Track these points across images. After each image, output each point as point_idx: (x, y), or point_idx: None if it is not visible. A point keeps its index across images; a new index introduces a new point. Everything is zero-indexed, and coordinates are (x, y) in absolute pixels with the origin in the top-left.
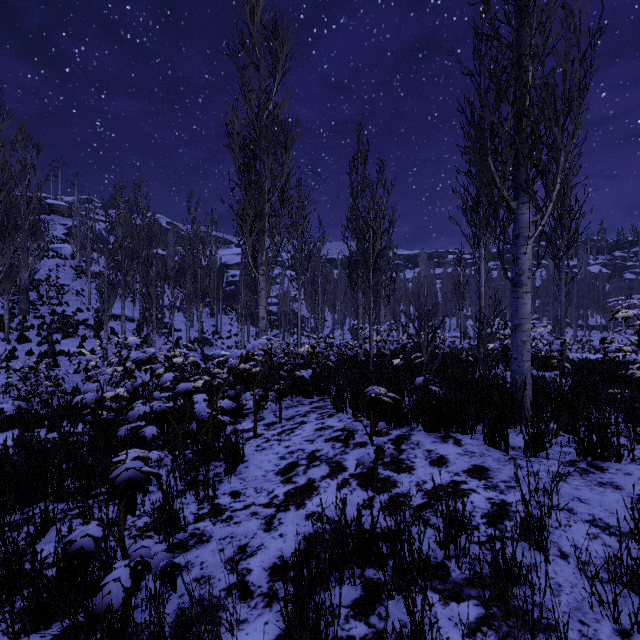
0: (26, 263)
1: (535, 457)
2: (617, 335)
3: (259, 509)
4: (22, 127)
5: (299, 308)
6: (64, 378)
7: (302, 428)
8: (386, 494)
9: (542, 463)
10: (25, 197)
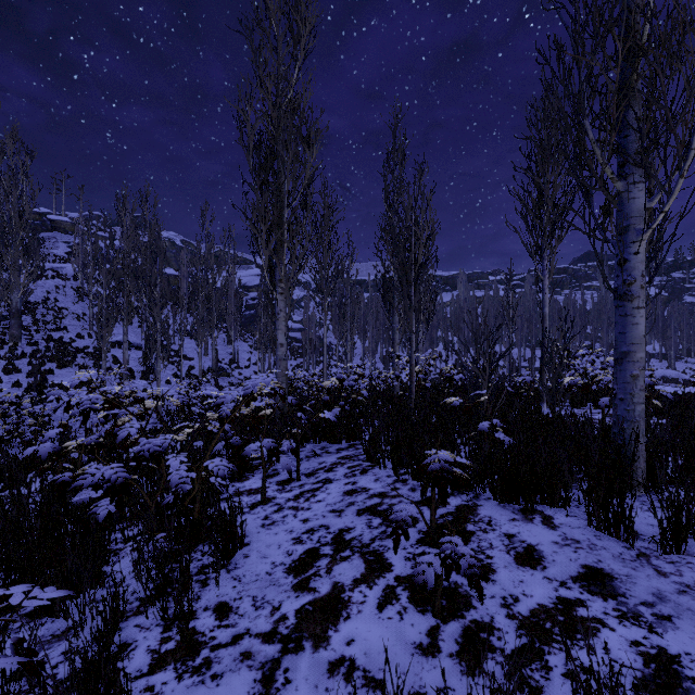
0: (18, 283)
1: (678, 554)
2: (678, 364)
3: (255, 645)
4: (13, 130)
5: (325, 333)
6: (50, 415)
7: (326, 490)
8: (457, 623)
9: (694, 566)
10: (17, 209)
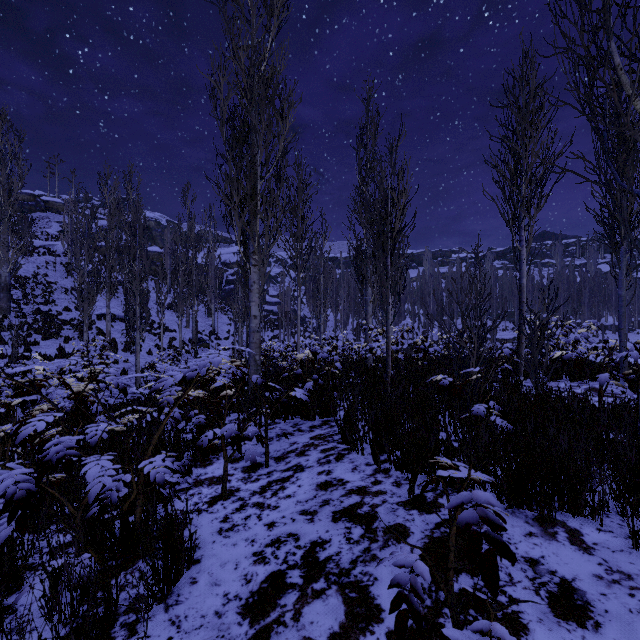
0: (6, 258)
1: None
2: (630, 335)
3: None
4: (2, 112)
5: (299, 305)
6: None
7: (297, 481)
8: None
9: None
10: (6, 187)
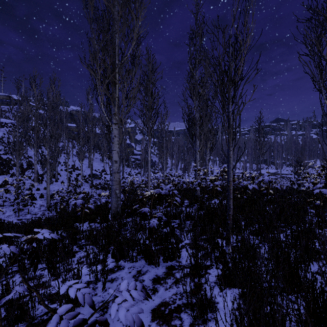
0: None
1: None
2: None
3: None
4: None
5: (149, 154)
6: None
7: None
8: None
9: None
10: None
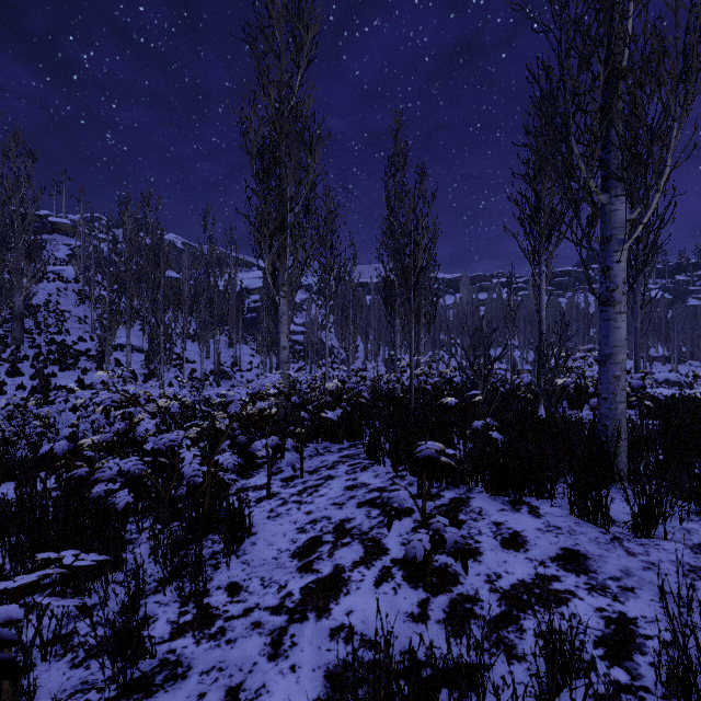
0: (20, 286)
1: (648, 537)
2: (681, 367)
3: (264, 616)
4: (16, 133)
5: (327, 336)
6: (55, 417)
7: (328, 485)
8: (445, 596)
9: (661, 547)
10: (19, 212)
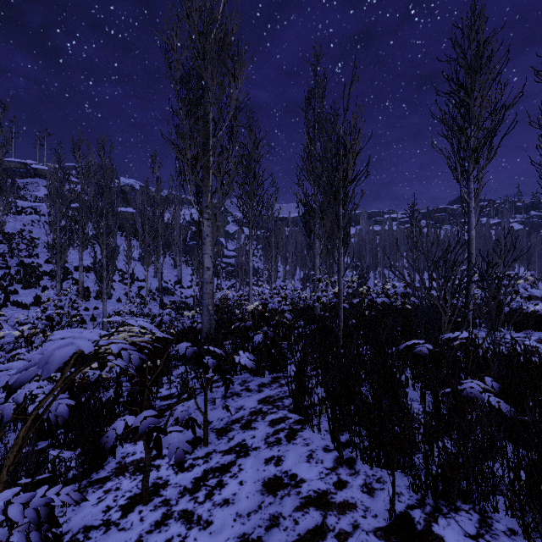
0: None
1: None
2: (540, 284)
3: None
4: None
5: (251, 258)
6: None
7: (239, 473)
8: None
9: None
10: None
